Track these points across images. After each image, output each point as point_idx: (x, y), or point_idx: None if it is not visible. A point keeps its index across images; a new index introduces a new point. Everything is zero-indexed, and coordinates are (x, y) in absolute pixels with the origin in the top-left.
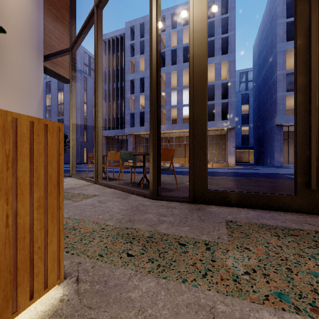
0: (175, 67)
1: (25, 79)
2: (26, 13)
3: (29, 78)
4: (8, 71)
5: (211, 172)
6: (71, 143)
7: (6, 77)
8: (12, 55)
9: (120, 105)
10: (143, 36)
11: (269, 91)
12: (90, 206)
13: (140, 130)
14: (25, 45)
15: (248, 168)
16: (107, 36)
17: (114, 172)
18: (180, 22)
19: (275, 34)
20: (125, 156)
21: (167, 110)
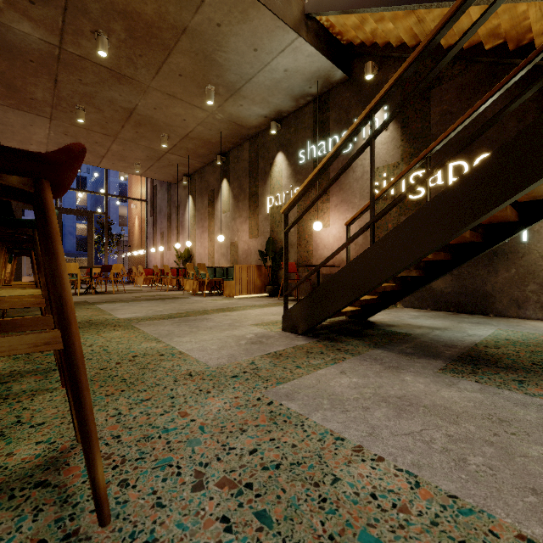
0: None
1: None
2: None
3: None
4: None
5: None
6: None
7: None
8: None
9: None
10: None
11: None
12: None
13: None
14: None
15: None
16: None
17: None
18: None
19: None
20: None
21: None
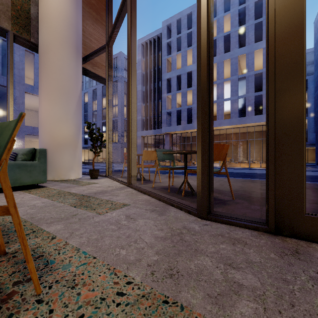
0: (214, 59)
1: (64, 79)
2: (65, 14)
3: (68, 77)
4: (50, 72)
5: (262, 174)
6: (107, 142)
7: (48, 78)
8: (53, 57)
9: (157, 105)
10: (180, 32)
11: None
12: (114, 225)
13: (177, 129)
14: (65, 45)
15: (311, 170)
16: (145, 39)
17: (151, 172)
18: (221, 9)
19: None
20: (162, 155)
21: None
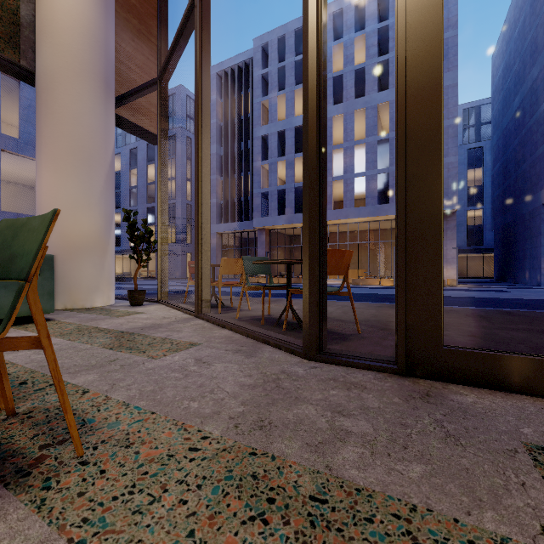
0: (339, 107)
1: (84, 134)
2: (85, 23)
3: (90, 132)
4: (57, 122)
5: None
6: (160, 244)
7: (55, 133)
8: (64, 96)
9: (244, 180)
10: (284, 59)
11: (529, 138)
12: (178, 373)
13: (279, 222)
14: (85, 76)
15: (486, 289)
16: (223, 65)
17: (235, 294)
18: (350, 26)
19: (542, 24)
20: (251, 266)
21: None
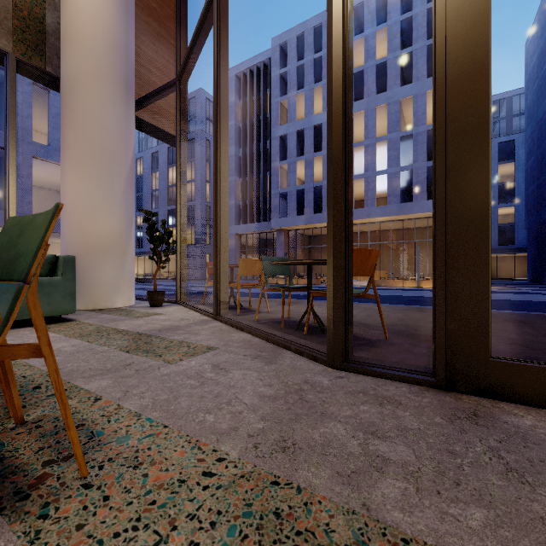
0: (360, 103)
1: (105, 137)
2: (107, 26)
3: (111, 135)
4: (80, 126)
5: None
6: (179, 244)
7: (78, 136)
8: (86, 99)
9: (263, 181)
10: (302, 57)
11: None
12: (194, 380)
13: (297, 223)
14: (106, 80)
15: (519, 292)
16: (242, 67)
17: (253, 295)
18: (371, 20)
19: None
20: (271, 267)
21: None
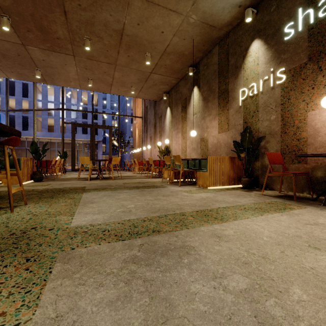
0: None
1: None
2: None
3: None
4: None
5: None
6: None
7: None
8: None
9: None
10: None
11: (124, 119)
12: None
13: None
14: None
15: None
16: None
17: None
18: None
19: None
20: None
21: (43, 119)
